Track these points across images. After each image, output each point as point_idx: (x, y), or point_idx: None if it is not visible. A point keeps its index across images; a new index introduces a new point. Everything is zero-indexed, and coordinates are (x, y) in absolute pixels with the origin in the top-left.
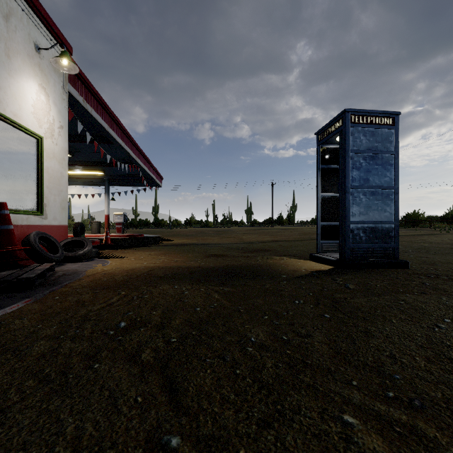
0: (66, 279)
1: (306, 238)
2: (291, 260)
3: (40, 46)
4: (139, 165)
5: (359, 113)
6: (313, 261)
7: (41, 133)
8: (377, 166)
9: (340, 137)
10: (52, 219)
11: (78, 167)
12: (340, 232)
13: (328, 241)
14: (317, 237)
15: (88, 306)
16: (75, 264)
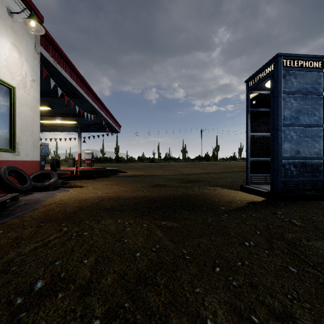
0: (22, 210)
1: (230, 171)
2: (224, 191)
3: (13, 11)
4: (102, 116)
5: (290, 57)
6: (244, 192)
7: (14, 84)
8: (307, 106)
9: (271, 81)
10: (24, 155)
11: (58, 118)
12: (272, 167)
13: (256, 174)
14: (247, 171)
15: (22, 246)
16: (41, 193)
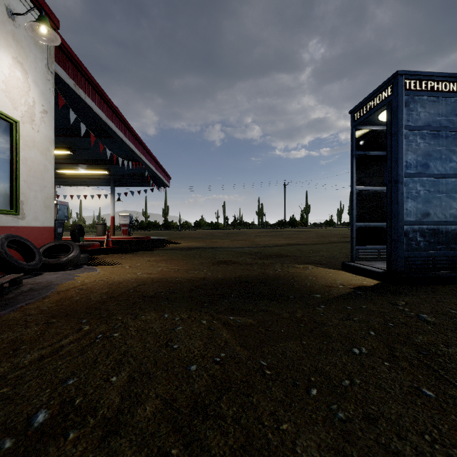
0: (25, 298)
1: (326, 242)
2: (319, 270)
3: (15, 12)
4: (144, 163)
5: (415, 77)
6: (348, 272)
7: (16, 116)
8: (440, 148)
9: (388, 111)
10: (31, 219)
11: (82, 166)
12: (389, 235)
13: (365, 246)
14: (352, 241)
15: (20, 354)
16: (55, 273)
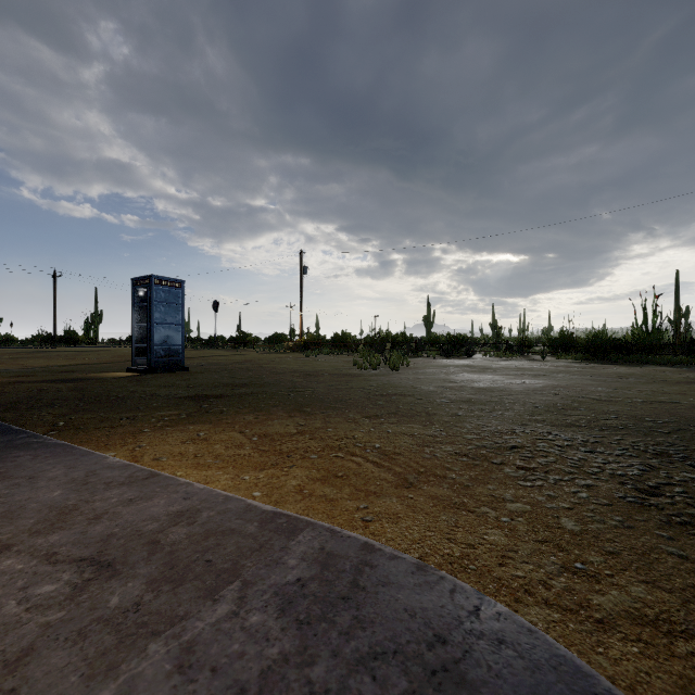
0: None
1: (122, 361)
2: (111, 373)
3: None
4: None
5: (160, 278)
6: (130, 373)
7: None
8: (172, 311)
9: (148, 290)
10: None
11: None
12: (149, 351)
13: (141, 357)
14: (133, 355)
15: None
16: None
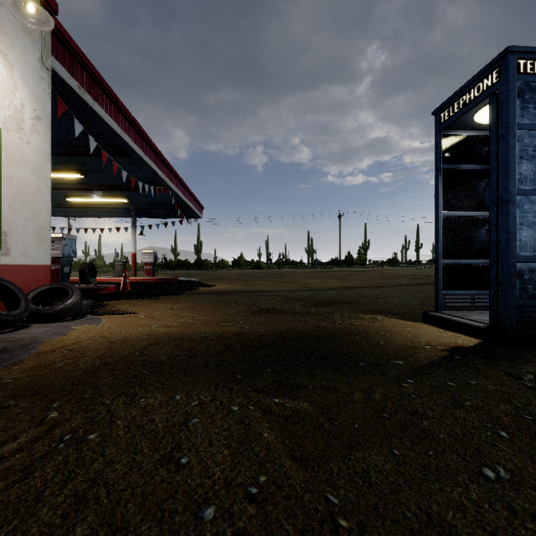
0: None
1: (393, 284)
2: (392, 322)
3: None
4: (170, 189)
5: (533, 55)
6: (431, 325)
7: None
8: None
9: (492, 104)
10: (19, 255)
11: (97, 193)
12: (493, 276)
13: (454, 290)
14: (437, 284)
15: None
16: (46, 326)
